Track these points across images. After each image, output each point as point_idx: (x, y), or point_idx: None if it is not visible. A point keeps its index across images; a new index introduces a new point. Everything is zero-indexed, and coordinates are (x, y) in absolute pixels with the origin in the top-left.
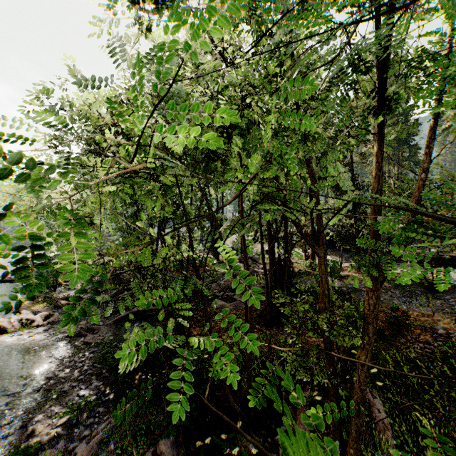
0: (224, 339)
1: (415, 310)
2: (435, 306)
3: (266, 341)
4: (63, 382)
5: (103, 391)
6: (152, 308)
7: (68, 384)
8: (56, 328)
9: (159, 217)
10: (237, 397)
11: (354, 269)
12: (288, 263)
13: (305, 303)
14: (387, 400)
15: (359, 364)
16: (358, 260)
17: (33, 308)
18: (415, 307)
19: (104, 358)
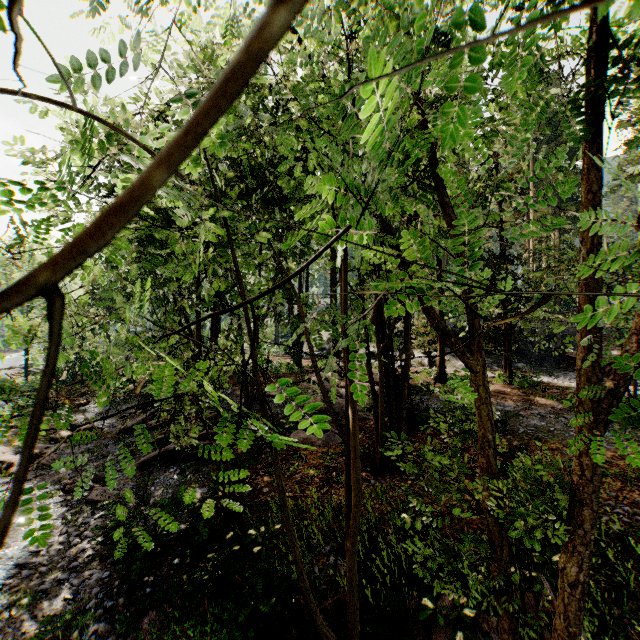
0: (308, 495)
1: (607, 448)
2: (638, 442)
3: (375, 500)
4: (44, 572)
5: (108, 590)
6: (197, 444)
7: (52, 576)
8: (47, 476)
9: (208, 303)
10: (330, 603)
11: (503, 381)
12: (408, 375)
13: (433, 436)
14: (587, 613)
15: (568, 584)
16: (508, 368)
17: (16, 442)
18: (605, 443)
19: (109, 535)
